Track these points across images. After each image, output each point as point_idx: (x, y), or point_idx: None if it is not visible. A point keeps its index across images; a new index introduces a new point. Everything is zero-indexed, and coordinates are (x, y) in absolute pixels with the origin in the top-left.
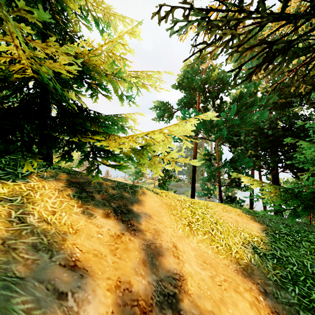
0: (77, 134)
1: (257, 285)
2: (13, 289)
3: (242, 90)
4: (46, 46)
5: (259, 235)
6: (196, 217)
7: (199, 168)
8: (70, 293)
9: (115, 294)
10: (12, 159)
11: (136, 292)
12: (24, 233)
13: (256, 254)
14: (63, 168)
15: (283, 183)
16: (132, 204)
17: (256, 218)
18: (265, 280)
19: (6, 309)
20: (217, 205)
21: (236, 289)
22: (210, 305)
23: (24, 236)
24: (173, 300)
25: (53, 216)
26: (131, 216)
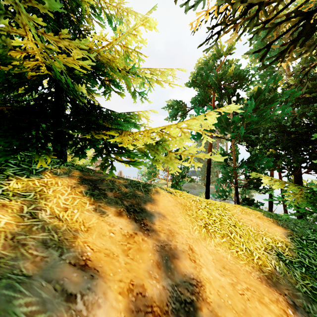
0: (89, 131)
1: (285, 296)
2: (16, 289)
3: (260, 86)
4: (58, 37)
5: (283, 240)
6: (212, 218)
7: (213, 169)
8: (79, 294)
9: (127, 298)
10: (27, 156)
11: (150, 297)
12: (35, 229)
13: (281, 261)
14: (76, 165)
15: (307, 186)
16: (145, 202)
17: (279, 222)
18: (293, 291)
19: (6, 312)
20: (235, 207)
21: (261, 300)
22: (232, 316)
23: (34, 232)
24: (190, 308)
25: (65, 212)
26: (144, 215)
